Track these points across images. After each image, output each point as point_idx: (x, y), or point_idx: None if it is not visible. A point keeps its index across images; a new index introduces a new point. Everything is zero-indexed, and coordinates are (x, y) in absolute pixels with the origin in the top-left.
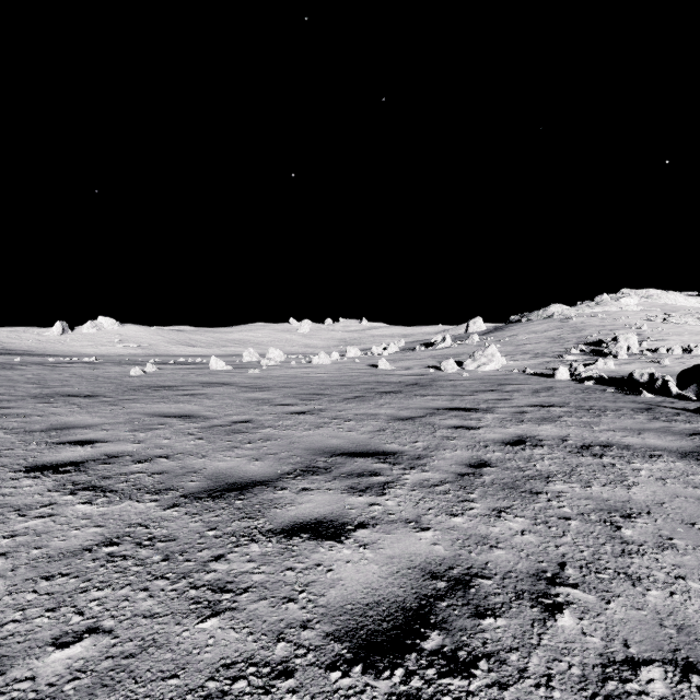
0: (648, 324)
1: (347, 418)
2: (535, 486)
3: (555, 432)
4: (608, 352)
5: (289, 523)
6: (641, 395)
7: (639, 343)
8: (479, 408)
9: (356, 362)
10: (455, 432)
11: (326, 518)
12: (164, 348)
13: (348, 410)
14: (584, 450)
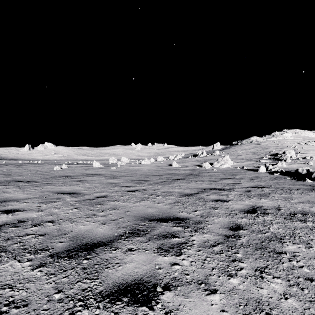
0: (297, 145)
1: (157, 194)
2: (276, 246)
3: (271, 204)
4: (281, 159)
5: (115, 284)
6: (305, 181)
7: (295, 154)
8: (225, 188)
9: (162, 163)
10: (216, 204)
11: (142, 279)
12: (74, 156)
13: (158, 189)
14: (293, 216)
